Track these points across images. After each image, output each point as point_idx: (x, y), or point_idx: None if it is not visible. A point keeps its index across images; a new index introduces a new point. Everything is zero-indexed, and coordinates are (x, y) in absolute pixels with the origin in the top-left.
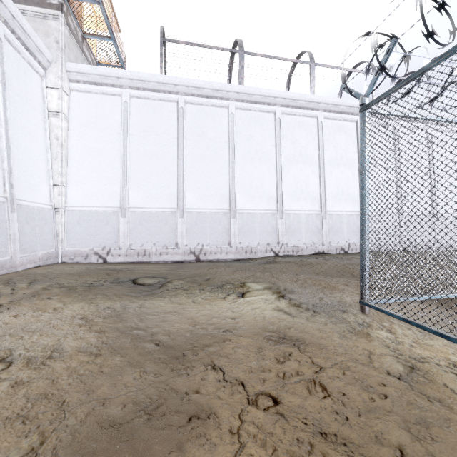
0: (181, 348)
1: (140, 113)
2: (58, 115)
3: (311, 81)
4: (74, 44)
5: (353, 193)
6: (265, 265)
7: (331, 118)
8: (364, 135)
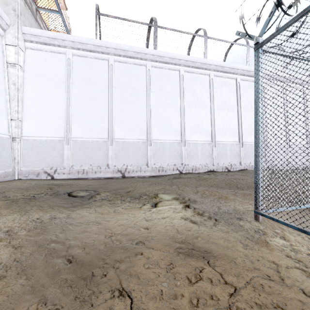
0: (91, 266)
1: (80, 68)
2: (15, 66)
3: (205, 49)
4: (29, 14)
5: (234, 129)
6: (173, 180)
7: (219, 76)
8: (258, 69)
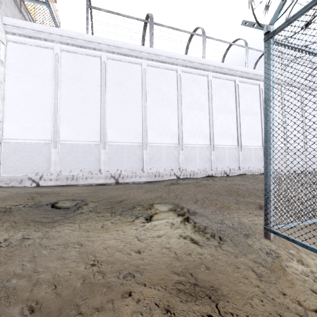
0: None
1: (69, 64)
2: None
3: (203, 49)
4: (11, 3)
5: (233, 132)
6: (170, 186)
7: (217, 77)
8: (269, 63)
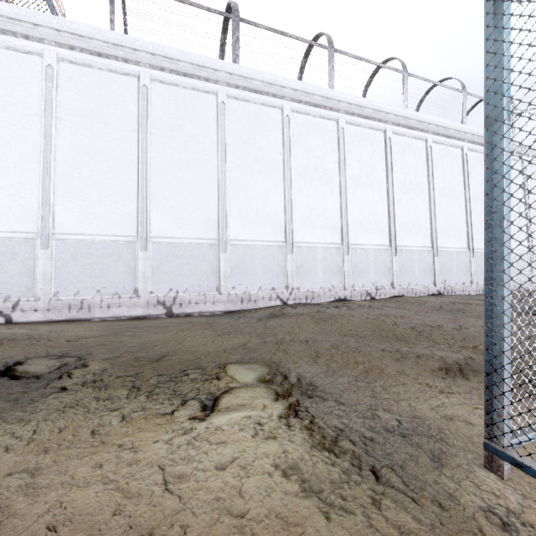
0: None
1: (75, 87)
2: None
3: (330, 72)
4: None
5: (381, 222)
6: (268, 321)
7: (354, 123)
8: (499, 24)
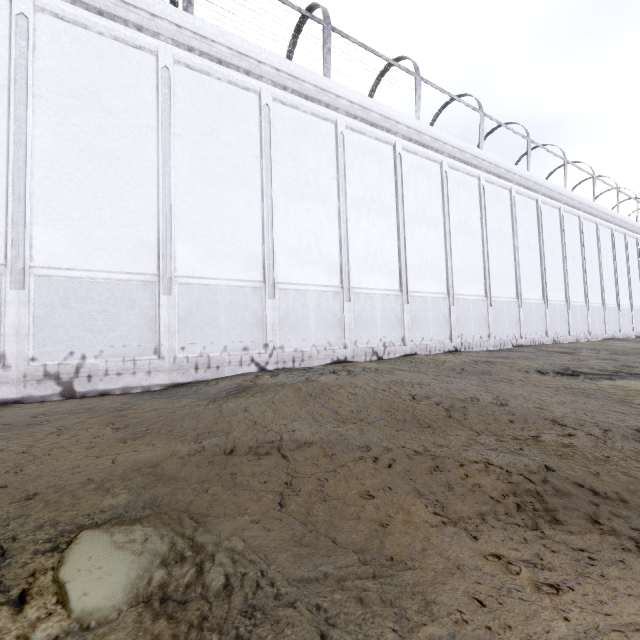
0: None
1: None
2: None
3: (326, 56)
4: None
5: (390, 261)
6: (227, 402)
7: (357, 130)
8: None
